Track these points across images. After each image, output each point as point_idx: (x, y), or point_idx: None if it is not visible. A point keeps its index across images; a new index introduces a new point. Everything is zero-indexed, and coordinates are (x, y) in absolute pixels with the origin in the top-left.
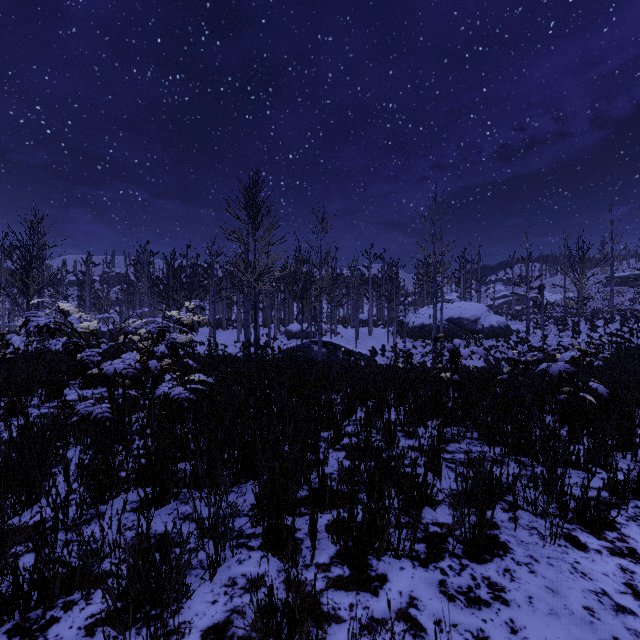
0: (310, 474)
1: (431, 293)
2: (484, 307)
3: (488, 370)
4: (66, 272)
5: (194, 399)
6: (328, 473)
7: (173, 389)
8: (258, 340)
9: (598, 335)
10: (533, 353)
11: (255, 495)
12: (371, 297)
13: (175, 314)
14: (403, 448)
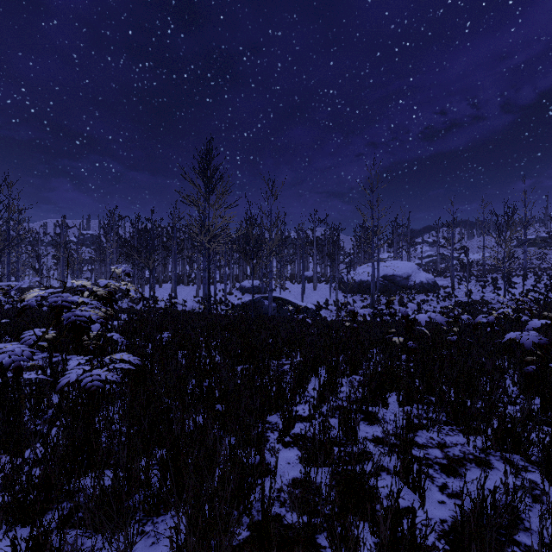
0: (251, 504)
1: (367, 253)
2: (414, 265)
3: (426, 325)
4: (43, 234)
5: (118, 382)
6: (276, 489)
7: (87, 374)
8: (215, 295)
9: (515, 290)
10: (482, 315)
11: (170, 550)
12: (315, 256)
13: (86, 283)
14: (372, 456)
